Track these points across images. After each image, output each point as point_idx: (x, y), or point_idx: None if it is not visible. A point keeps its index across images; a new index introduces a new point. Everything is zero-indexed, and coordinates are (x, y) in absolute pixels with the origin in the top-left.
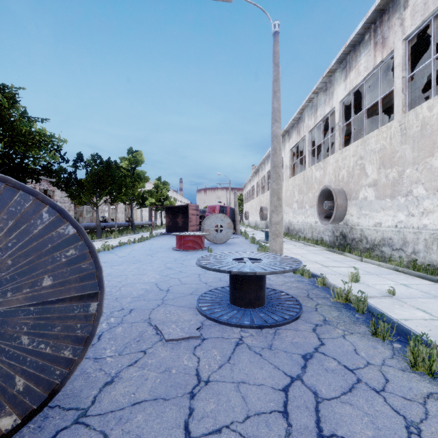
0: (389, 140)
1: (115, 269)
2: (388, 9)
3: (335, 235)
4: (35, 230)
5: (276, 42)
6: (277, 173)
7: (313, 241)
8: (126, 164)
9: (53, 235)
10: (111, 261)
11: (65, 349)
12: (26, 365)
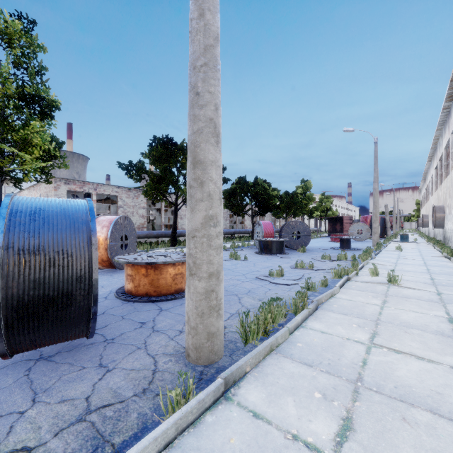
0: (449, 183)
1: None
2: (449, 112)
3: (443, 237)
4: (304, 227)
5: (375, 146)
6: (375, 205)
7: (435, 241)
8: (300, 191)
9: (306, 227)
10: None
11: (307, 241)
12: (303, 242)
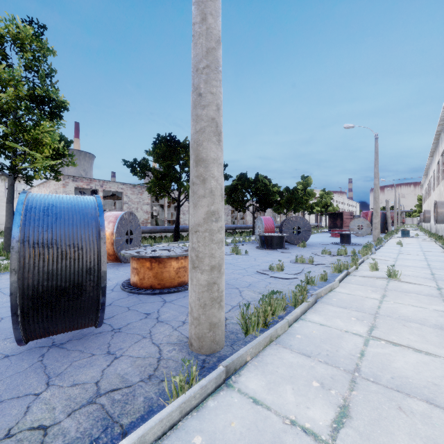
0: None
1: None
2: None
3: None
4: (305, 222)
5: (376, 142)
6: (376, 201)
7: (437, 237)
8: (300, 187)
9: (306, 223)
10: None
11: (307, 237)
12: (304, 237)
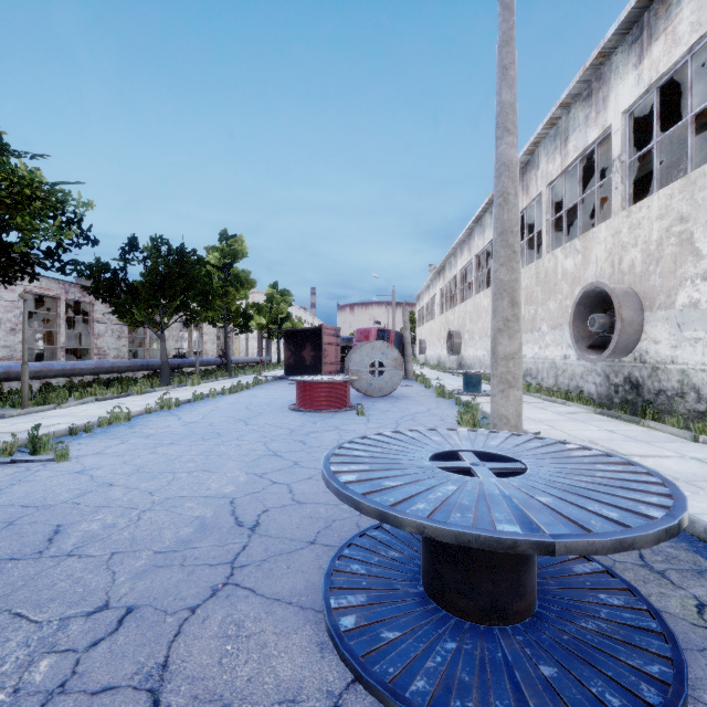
0: None
1: (159, 454)
2: None
3: (613, 383)
4: None
5: None
6: (510, 246)
7: (561, 393)
8: (216, 258)
9: None
10: (162, 434)
11: None
12: None
